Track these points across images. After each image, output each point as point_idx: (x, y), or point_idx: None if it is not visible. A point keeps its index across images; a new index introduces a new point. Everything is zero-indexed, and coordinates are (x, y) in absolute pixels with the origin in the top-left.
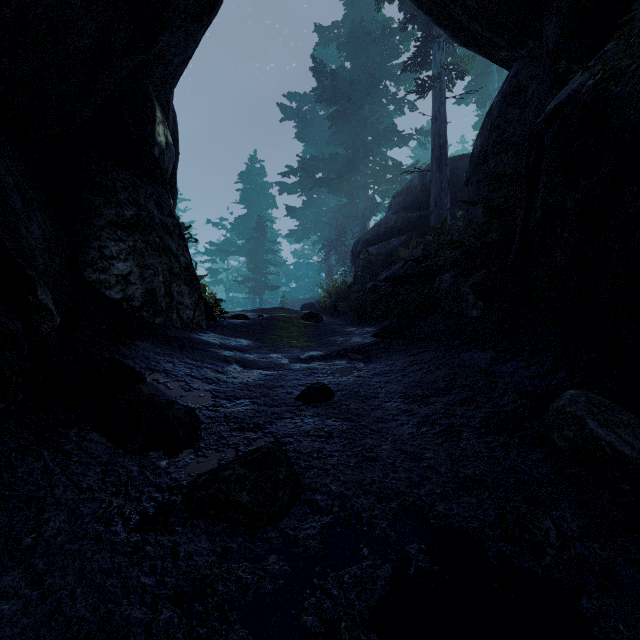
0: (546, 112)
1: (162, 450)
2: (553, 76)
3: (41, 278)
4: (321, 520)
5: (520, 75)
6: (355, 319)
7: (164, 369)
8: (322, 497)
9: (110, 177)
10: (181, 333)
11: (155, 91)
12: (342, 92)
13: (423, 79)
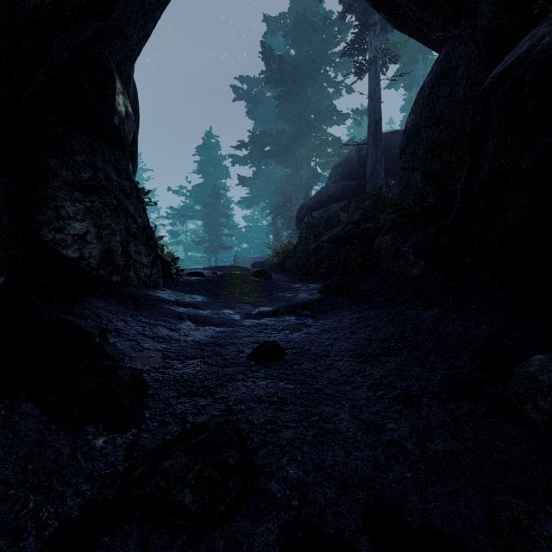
0: (493, 76)
1: (102, 423)
2: (485, 53)
3: None
4: (278, 519)
5: (450, 56)
6: (300, 276)
7: (115, 328)
8: (278, 485)
9: (67, 140)
10: (138, 290)
11: (116, 64)
12: (288, 75)
13: (361, 62)
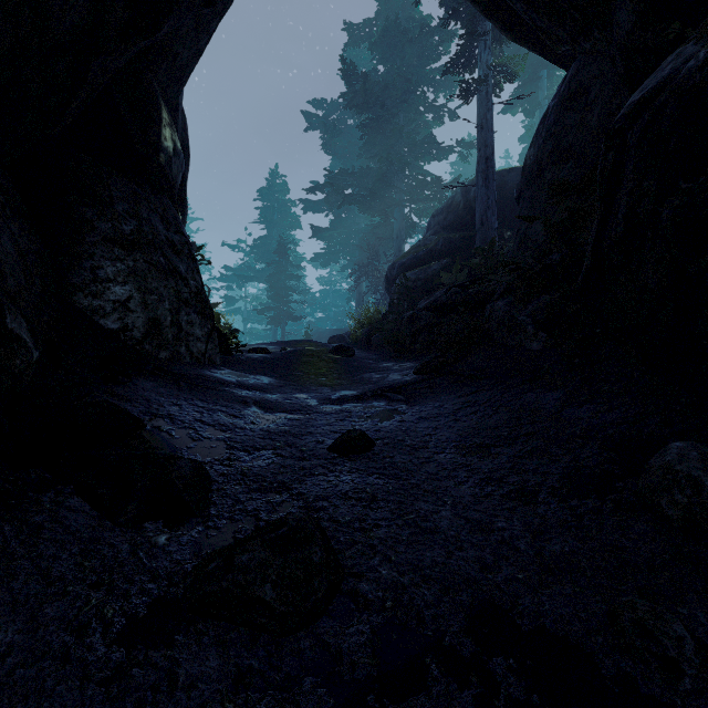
0: (629, 105)
1: (162, 520)
2: (623, 72)
3: (12, 302)
4: (370, 620)
5: (581, 75)
6: (391, 353)
7: (168, 413)
8: (370, 586)
9: (105, 185)
10: (191, 369)
11: (161, 89)
12: (375, 98)
13: (468, 81)
